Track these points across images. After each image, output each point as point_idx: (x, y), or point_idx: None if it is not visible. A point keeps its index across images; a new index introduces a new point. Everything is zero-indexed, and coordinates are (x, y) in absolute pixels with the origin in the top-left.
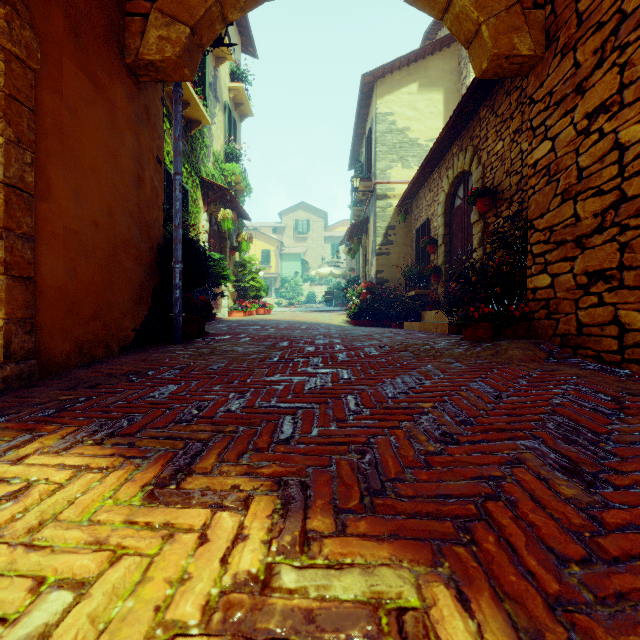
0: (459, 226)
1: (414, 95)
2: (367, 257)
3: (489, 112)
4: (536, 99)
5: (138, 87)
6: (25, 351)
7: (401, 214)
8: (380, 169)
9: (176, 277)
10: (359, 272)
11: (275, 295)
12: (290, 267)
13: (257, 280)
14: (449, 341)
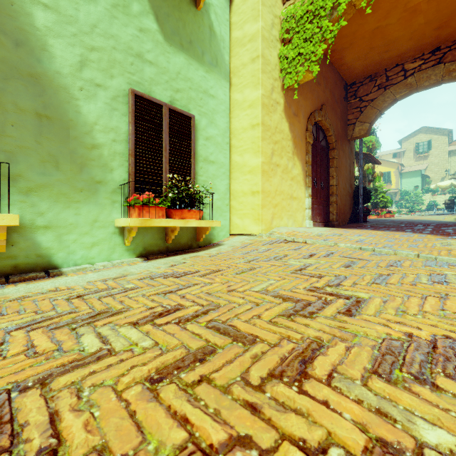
0: None
1: None
2: None
3: None
4: None
5: (349, 143)
6: (337, 220)
7: None
8: None
9: (360, 201)
10: None
11: (395, 206)
12: (409, 182)
13: (385, 197)
14: None
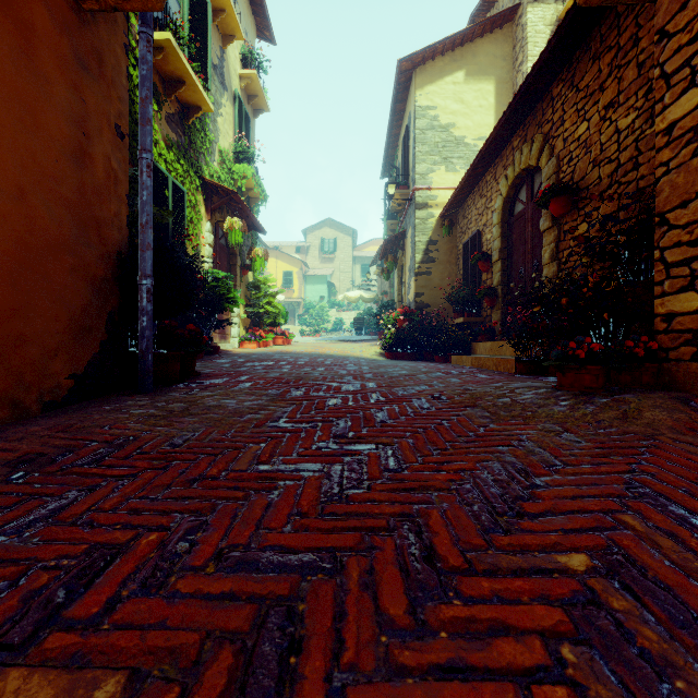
0: (521, 237)
1: (460, 85)
2: (404, 278)
3: (566, 87)
4: (672, 30)
5: (80, 17)
6: None
7: (445, 226)
8: (420, 173)
9: (143, 298)
10: (393, 296)
11: (298, 322)
12: (315, 291)
13: (274, 305)
14: (537, 391)
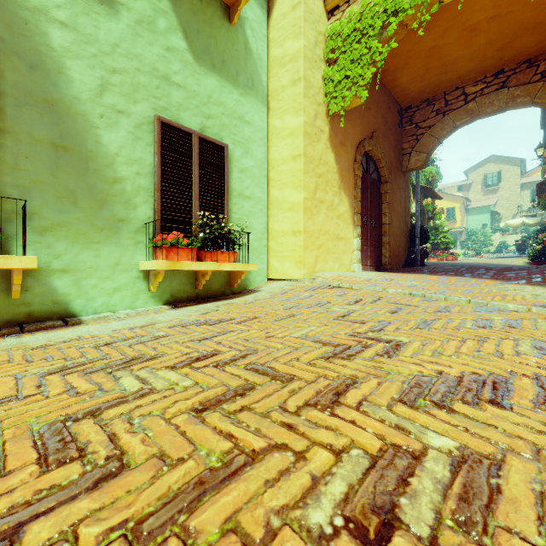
0: None
1: None
2: None
3: None
4: None
5: (404, 176)
6: (390, 263)
7: None
8: None
9: (417, 241)
10: None
11: (460, 247)
12: (477, 220)
13: (446, 237)
14: None
